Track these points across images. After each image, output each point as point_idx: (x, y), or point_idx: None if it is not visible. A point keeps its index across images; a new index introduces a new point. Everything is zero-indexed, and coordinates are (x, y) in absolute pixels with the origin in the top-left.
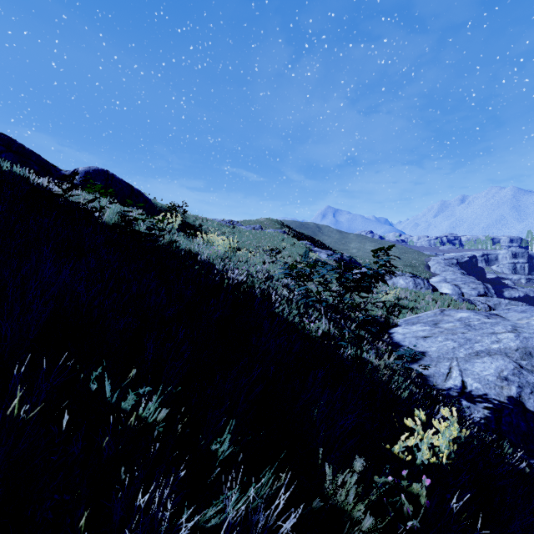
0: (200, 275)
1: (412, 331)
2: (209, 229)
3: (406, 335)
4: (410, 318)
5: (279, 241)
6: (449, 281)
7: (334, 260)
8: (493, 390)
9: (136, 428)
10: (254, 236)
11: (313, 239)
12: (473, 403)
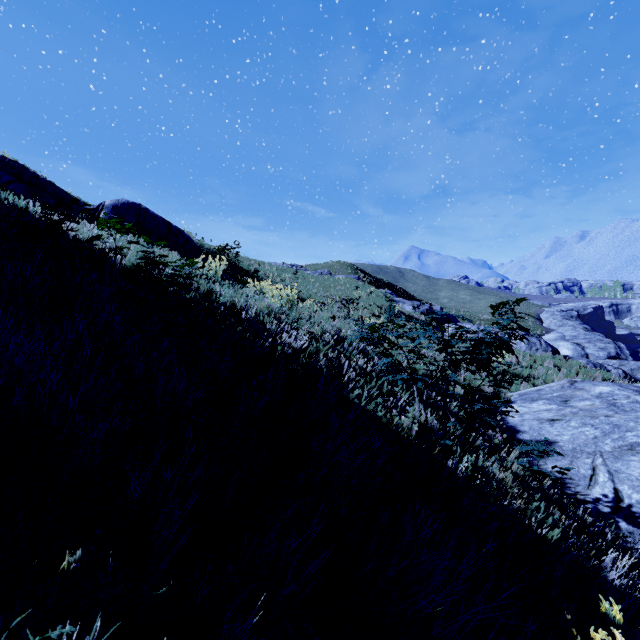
0: (244, 340)
1: (532, 411)
2: (267, 276)
3: (525, 416)
4: (527, 391)
5: (352, 289)
6: (568, 339)
7: (421, 313)
8: None
9: None
10: (322, 283)
11: (394, 286)
12: (637, 526)
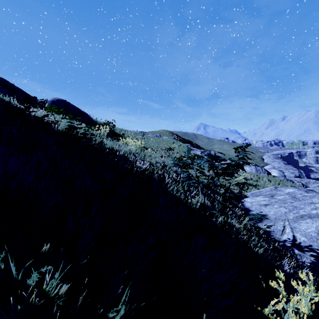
0: (118, 165)
1: (257, 201)
2: (129, 137)
3: (253, 203)
4: (254, 192)
5: (171, 143)
6: (276, 168)
7: (205, 155)
8: (315, 242)
9: (36, 306)
10: (156, 140)
11: (192, 142)
12: (302, 252)
